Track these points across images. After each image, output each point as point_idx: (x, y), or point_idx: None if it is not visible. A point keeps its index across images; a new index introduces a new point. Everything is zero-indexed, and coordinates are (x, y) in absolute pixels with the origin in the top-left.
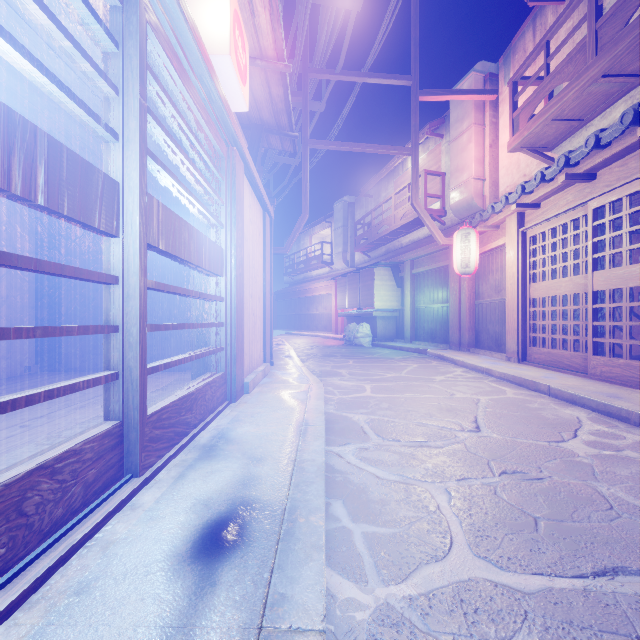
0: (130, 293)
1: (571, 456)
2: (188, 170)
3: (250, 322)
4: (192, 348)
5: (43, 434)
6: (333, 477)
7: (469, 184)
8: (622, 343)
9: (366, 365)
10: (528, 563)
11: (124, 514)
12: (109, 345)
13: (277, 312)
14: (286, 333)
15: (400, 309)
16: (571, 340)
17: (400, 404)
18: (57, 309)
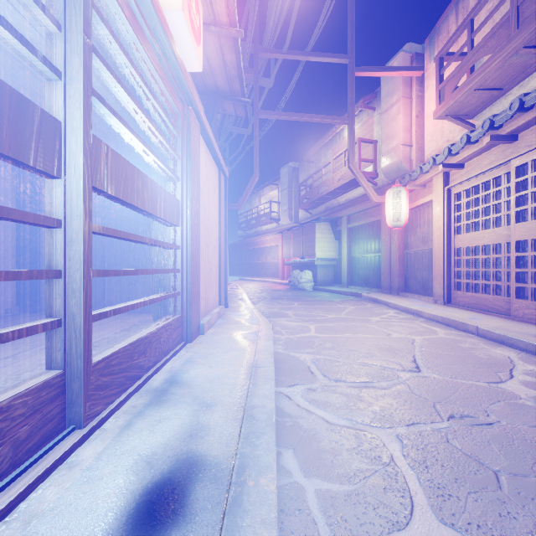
0: (73, 237)
1: (513, 398)
2: (142, 121)
3: (206, 269)
4: (155, 292)
5: (4, 376)
6: (283, 422)
7: (398, 149)
8: (535, 288)
9: (309, 307)
10: (501, 533)
11: (59, 474)
12: (51, 291)
13: (232, 261)
14: (240, 279)
15: (338, 258)
16: (494, 285)
17: (342, 344)
18: (35, 257)
